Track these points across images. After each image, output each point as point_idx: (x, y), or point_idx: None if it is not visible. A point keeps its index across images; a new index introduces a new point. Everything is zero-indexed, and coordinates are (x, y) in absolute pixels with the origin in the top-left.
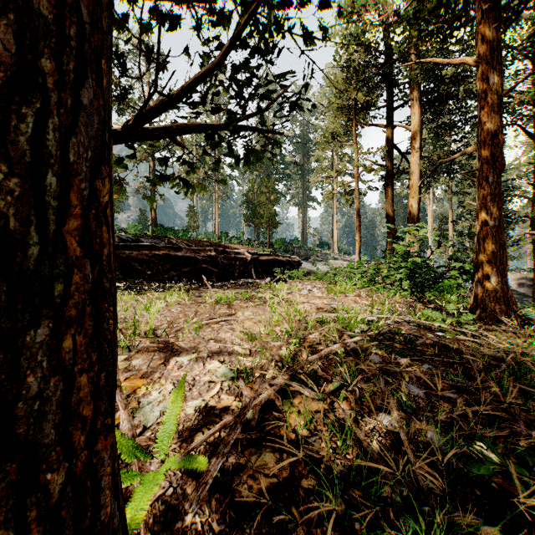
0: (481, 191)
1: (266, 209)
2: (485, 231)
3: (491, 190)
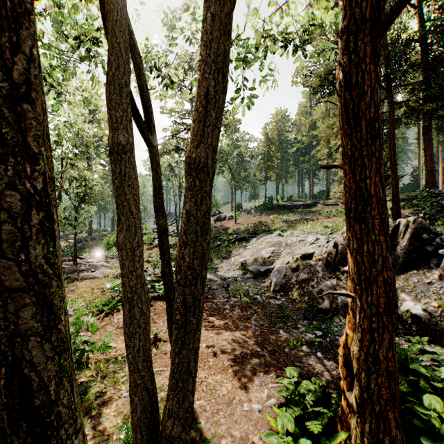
0: None
1: None
2: None
3: None
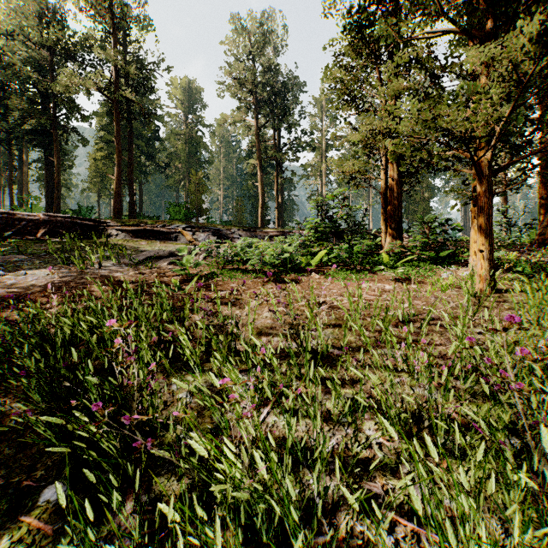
0: (539, 182)
1: (420, 205)
2: (540, 202)
3: (544, 181)
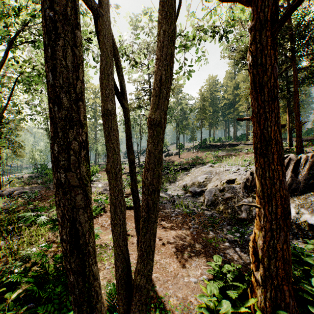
0: None
1: None
2: None
3: None
